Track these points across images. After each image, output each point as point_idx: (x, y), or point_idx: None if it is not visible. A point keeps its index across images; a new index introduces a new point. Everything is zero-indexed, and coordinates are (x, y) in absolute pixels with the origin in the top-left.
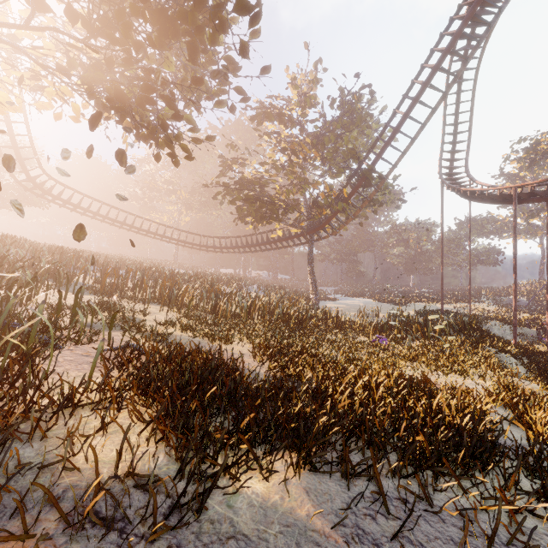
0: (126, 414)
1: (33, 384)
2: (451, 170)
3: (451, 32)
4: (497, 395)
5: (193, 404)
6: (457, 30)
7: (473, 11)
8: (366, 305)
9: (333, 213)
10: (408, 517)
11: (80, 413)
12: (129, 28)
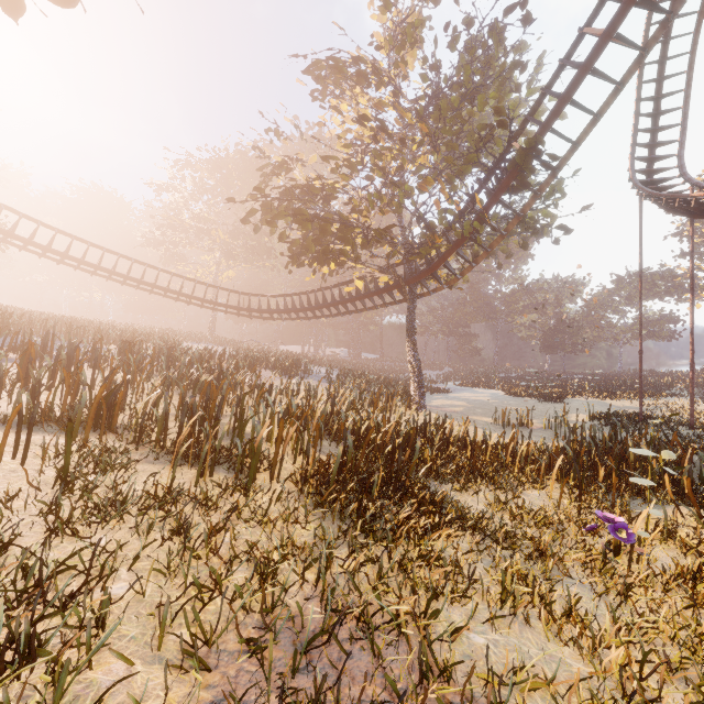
0: None
1: None
2: (651, 176)
3: None
4: None
5: None
6: None
7: None
8: (499, 401)
9: (453, 244)
10: None
11: None
12: None
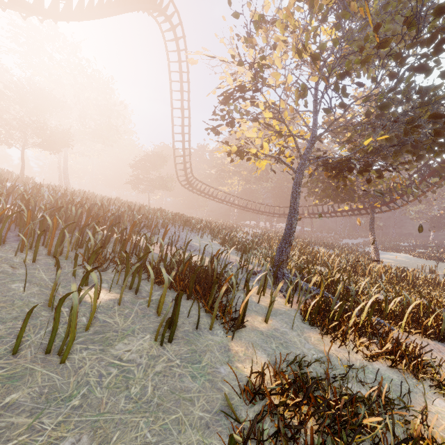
0: None
1: (438, 318)
2: None
3: None
4: None
5: None
6: None
7: None
8: (411, 261)
9: (400, 195)
10: None
11: None
12: (398, 156)
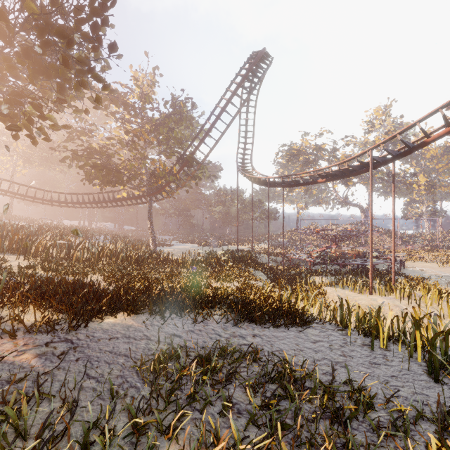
0: (31, 309)
1: None
2: (243, 161)
3: (236, 82)
4: (239, 287)
5: (74, 298)
6: (239, 83)
7: (247, 75)
8: (193, 248)
9: (167, 183)
10: (169, 317)
11: (1, 310)
12: (13, 69)
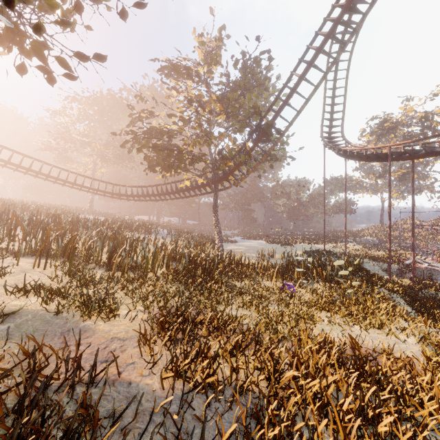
0: None
1: None
2: (330, 135)
3: (342, 3)
4: None
5: None
6: (347, 1)
7: None
8: (262, 246)
9: (236, 165)
10: None
11: None
12: None
